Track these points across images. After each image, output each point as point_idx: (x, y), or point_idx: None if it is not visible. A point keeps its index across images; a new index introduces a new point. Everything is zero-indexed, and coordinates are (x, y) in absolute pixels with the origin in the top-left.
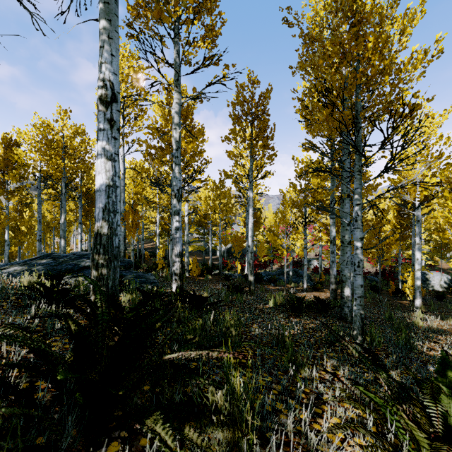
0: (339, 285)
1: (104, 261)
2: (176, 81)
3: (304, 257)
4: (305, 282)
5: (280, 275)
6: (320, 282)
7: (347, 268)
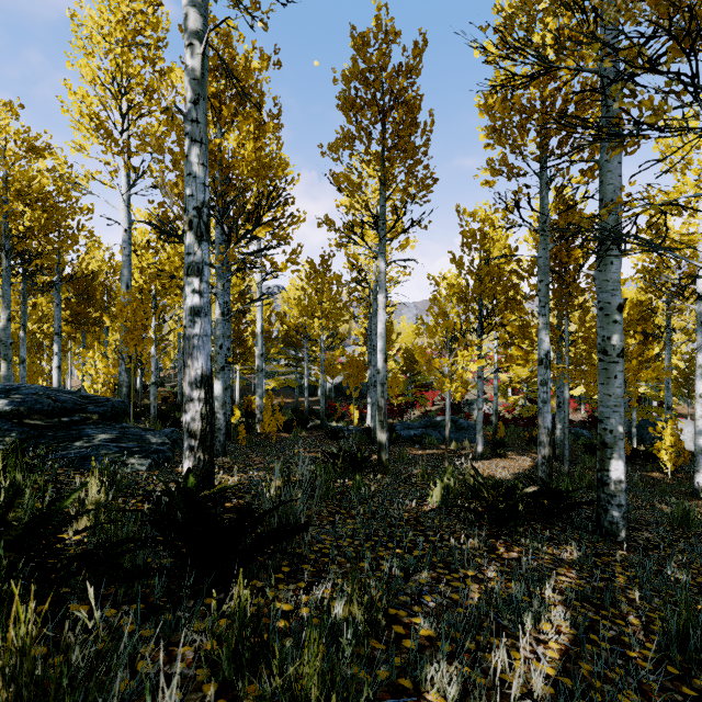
0: (532, 445)
1: None
2: None
3: (478, 394)
4: (480, 441)
5: (427, 428)
6: (501, 439)
7: (616, 412)
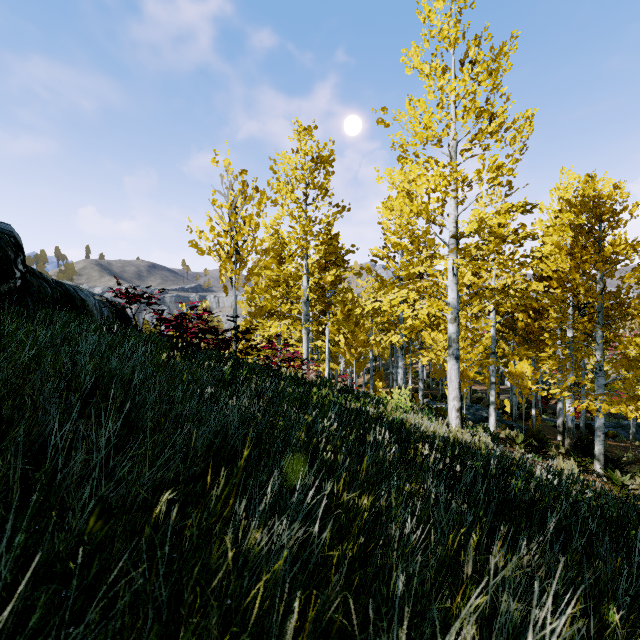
0: None
1: (572, 436)
2: (560, 330)
3: None
4: None
5: (616, 428)
6: None
7: None
